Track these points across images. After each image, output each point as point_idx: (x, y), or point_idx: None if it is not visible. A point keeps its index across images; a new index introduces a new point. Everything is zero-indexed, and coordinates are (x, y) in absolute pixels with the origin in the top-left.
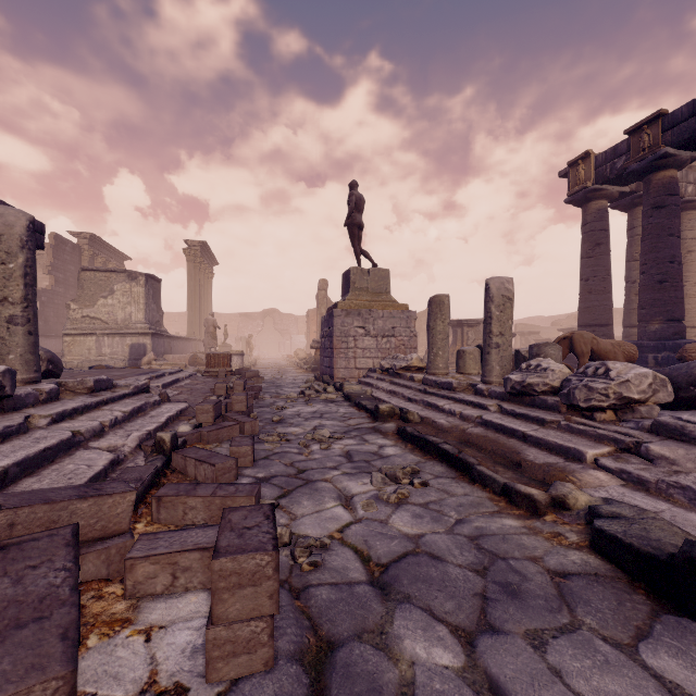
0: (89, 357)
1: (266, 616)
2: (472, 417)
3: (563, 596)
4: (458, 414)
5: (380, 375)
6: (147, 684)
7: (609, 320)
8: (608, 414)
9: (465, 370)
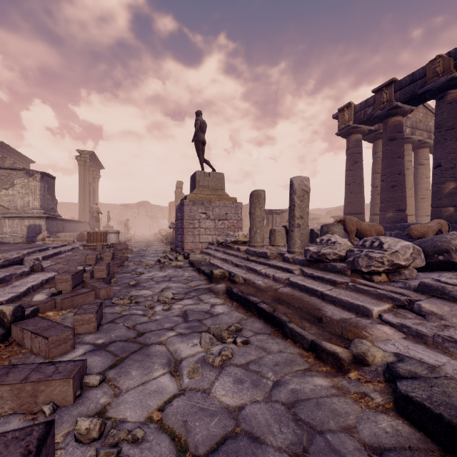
0: None
1: None
2: (282, 279)
3: None
4: (271, 277)
5: (216, 247)
6: None
7: (362, 210)
8: (382, 277)
9: (276, 243)
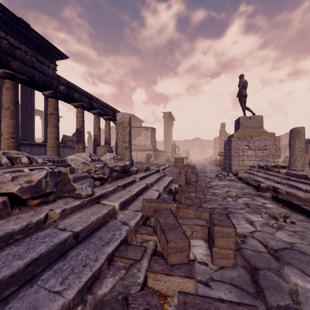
0: (134, 158)
1: (232, 249)
2: None
3: None
4: None
5: (257, 169)
6: (194, 259)
7: None
8: None
9: None
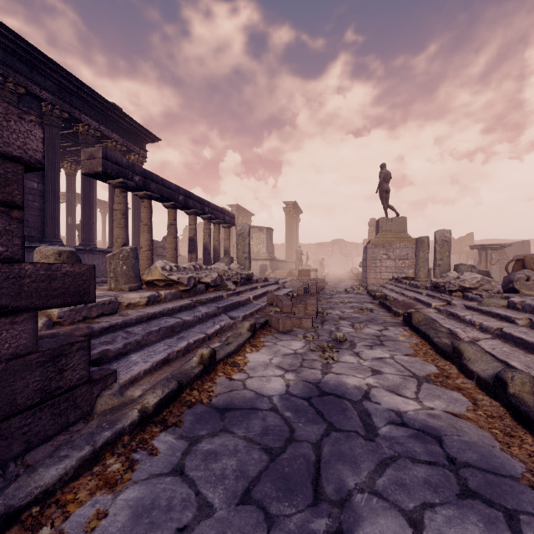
0: None
1: (315, 311)
2: (412, 297)
3: (383, 323)
4: (409, 297)
5: (392, 282)
6: None
7: None
8: (458, 293)
9: None
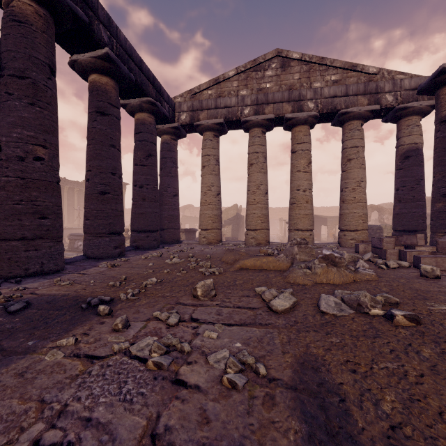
0: None
1: None
2: None
3: None
4: None
5: None
6: None
7: (164, 225)
8: None
9: None
